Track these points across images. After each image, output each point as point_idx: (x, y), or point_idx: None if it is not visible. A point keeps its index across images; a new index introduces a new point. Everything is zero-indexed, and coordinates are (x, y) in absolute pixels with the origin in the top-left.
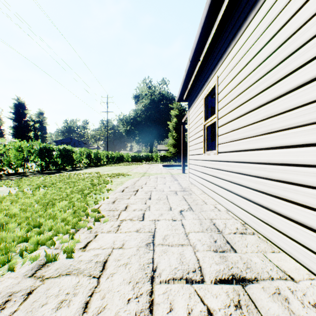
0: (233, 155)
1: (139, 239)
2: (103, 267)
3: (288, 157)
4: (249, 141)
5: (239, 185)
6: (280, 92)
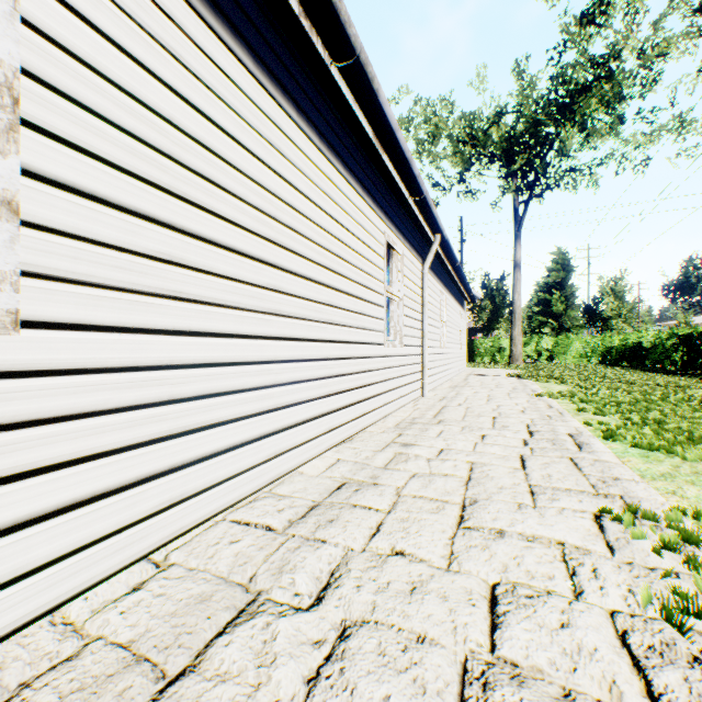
0: (185, 344)
1: (493, 521)
2: (534, 496)
3: (297, 352)
4: (242, 318)
5: (211, 429)
6: (290, 266)
